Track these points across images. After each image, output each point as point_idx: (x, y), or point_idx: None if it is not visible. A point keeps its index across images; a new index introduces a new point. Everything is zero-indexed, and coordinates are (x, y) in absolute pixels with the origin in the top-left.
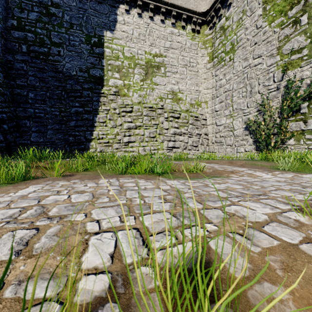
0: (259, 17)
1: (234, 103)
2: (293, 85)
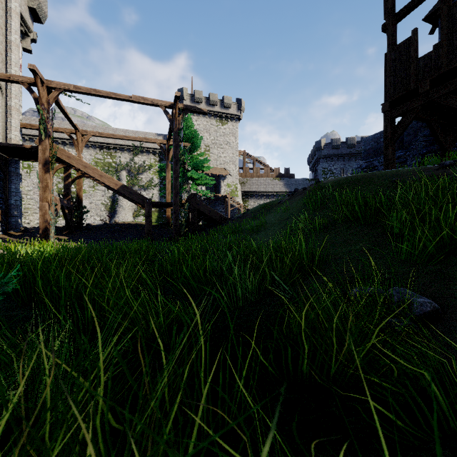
0: None
1: None
2: None
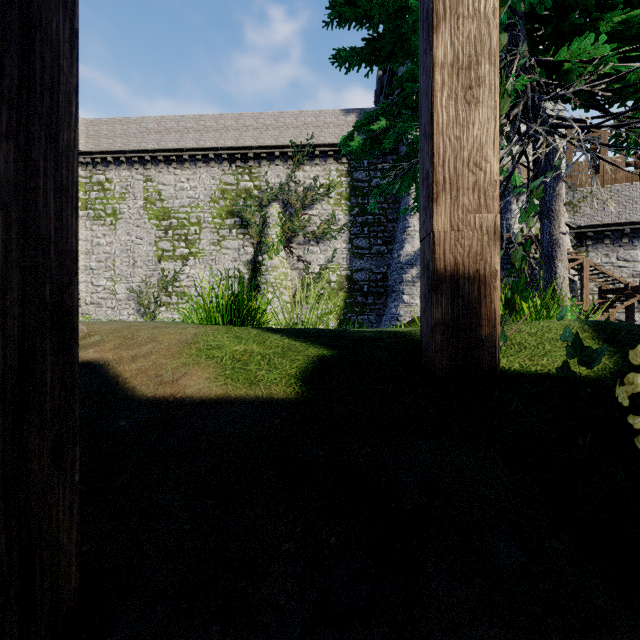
0: (141, 207)
1: (117, 268)
2: (165, 272)
